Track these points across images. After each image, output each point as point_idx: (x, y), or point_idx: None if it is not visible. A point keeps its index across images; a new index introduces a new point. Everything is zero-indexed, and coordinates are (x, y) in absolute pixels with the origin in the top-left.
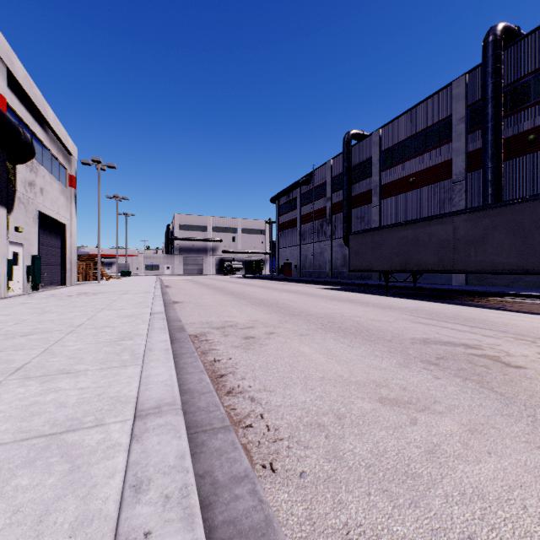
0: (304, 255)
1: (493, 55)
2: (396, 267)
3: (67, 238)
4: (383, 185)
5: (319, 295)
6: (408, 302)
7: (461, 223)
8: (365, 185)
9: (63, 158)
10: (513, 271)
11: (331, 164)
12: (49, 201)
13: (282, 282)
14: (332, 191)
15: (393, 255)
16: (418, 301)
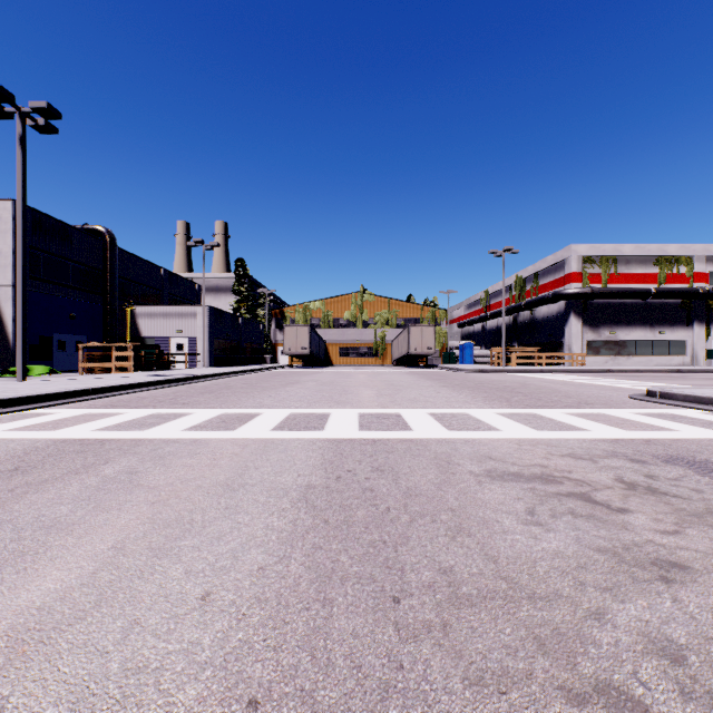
0: None
1: None
2: None
3: None
4: None
5: None
6: None
7: None
8: None
9: None
10: None
11: None
12: None
13: None
14: None
15: None
16: None
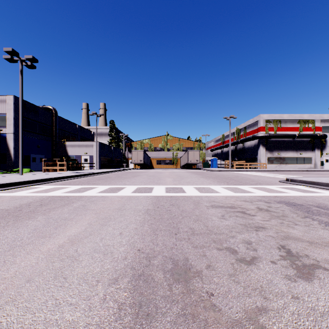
0: None
1: None
2: None
3: None
4: None
5: None
6: None
7: None
8: None
9: None
10: None
11: None
12: None
13: None
14: None
15: None
16: None
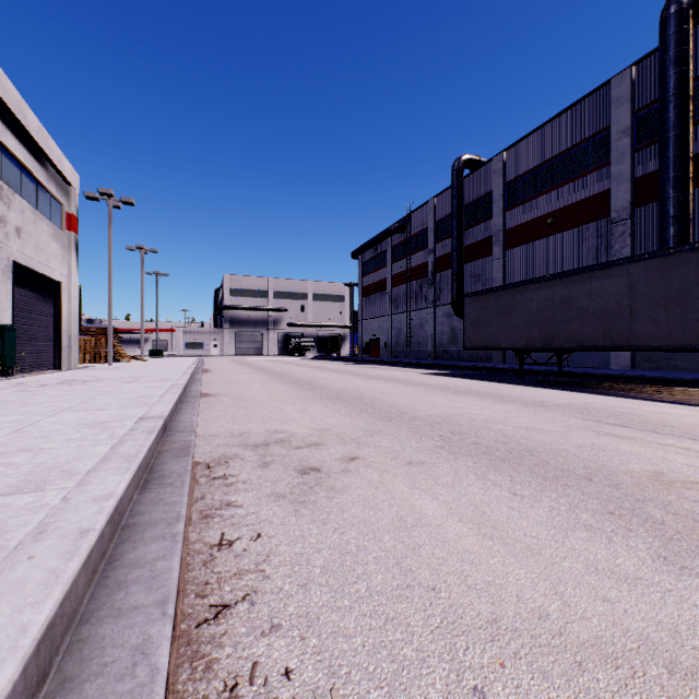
0: (397, 328)
1: (677, 32)
2: (535, 343)
3: (64, 302)
4: (508, 229)
5: (423, 384)
6: (564, 395)
7: (643, 274)
8: (483, 230)
9: (57, 188)
10: None
11: (434, 204)
12: (32, 247)
13: (367, 364)
14: (435, 241)
15: (531, 324)
16: (579, 394)
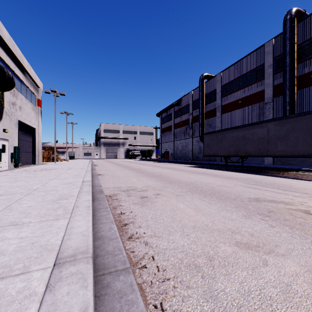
0: (176, 147)
1: (289, 27)
2: (232, 154)
3: (36, 136)
4: (223, 105)
5: (186, 170)
6: (240, 174)
7: (272, 126)
8: (212, 105)
9: (34, 89)
10: (305, 155)
11: (192, 94)
12: (25, 114)
13: (163, 162)
14: (192, 109)
15: (230, 146)
16: (246, 174)
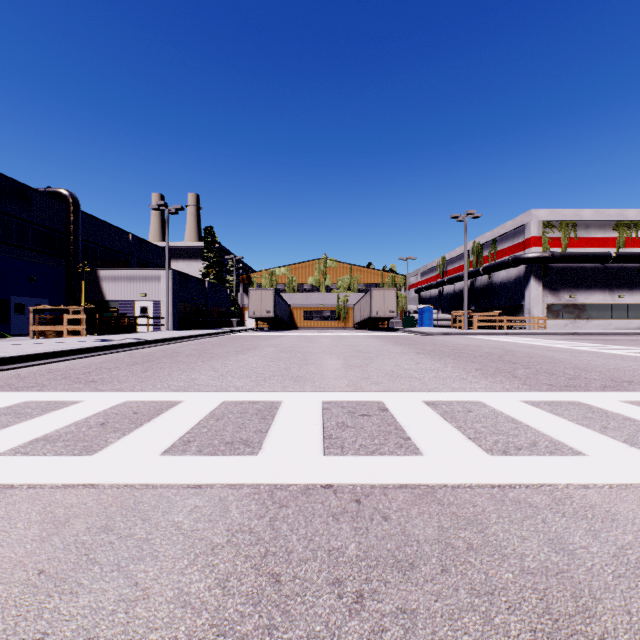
0: None
1: None
2: None
3: None
4: None
5: None
6: None
7: None
8: None
9: None
10: None
11: None
12: None
13: None
14: None
15: None
16: None
